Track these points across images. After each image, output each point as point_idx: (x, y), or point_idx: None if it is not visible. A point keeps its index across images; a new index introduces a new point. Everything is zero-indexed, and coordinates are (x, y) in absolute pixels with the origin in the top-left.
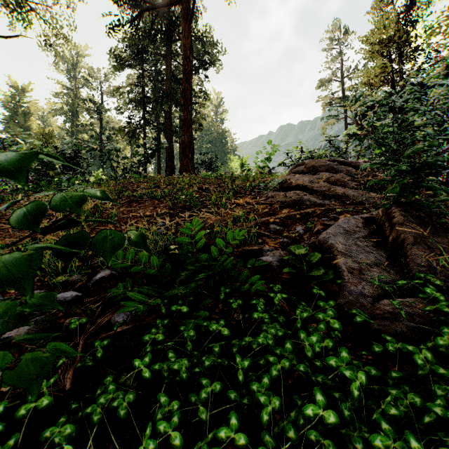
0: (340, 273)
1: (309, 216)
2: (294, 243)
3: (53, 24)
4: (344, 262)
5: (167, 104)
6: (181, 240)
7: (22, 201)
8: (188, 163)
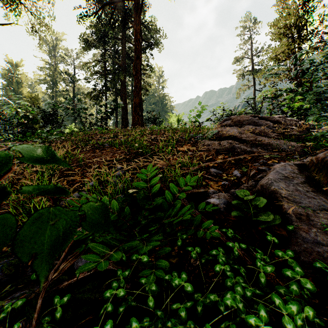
0: (289, 219)
1: (241, 161)
2: (234, 185)
3: (38, 15)
4: (289, 207)
5: (122, 75)
6: (138, 184)
7: None
8: (138, 118)
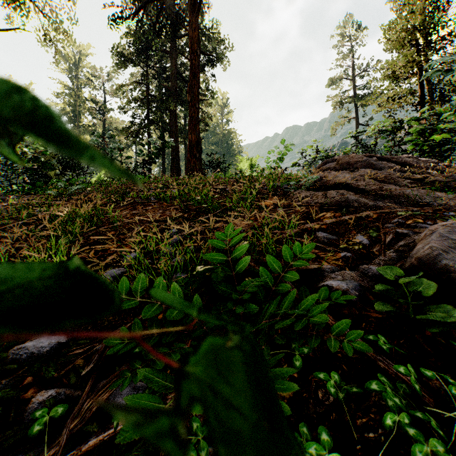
0: None
1: (363, 221)
2: (363, 259)
3: (53, 18)
4: None
5: (172, 103)
6: (212, 257)
7: (13, 204)
8: (195, 163)
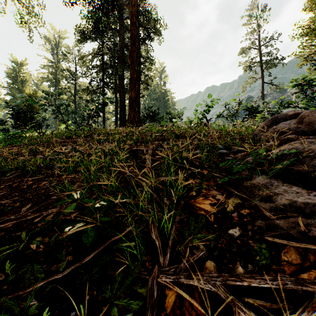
0: None
1: None
2: None
3: (26, 4)
4: None
5: (120, 69)
6: None
7: None
8: (134, 115)
